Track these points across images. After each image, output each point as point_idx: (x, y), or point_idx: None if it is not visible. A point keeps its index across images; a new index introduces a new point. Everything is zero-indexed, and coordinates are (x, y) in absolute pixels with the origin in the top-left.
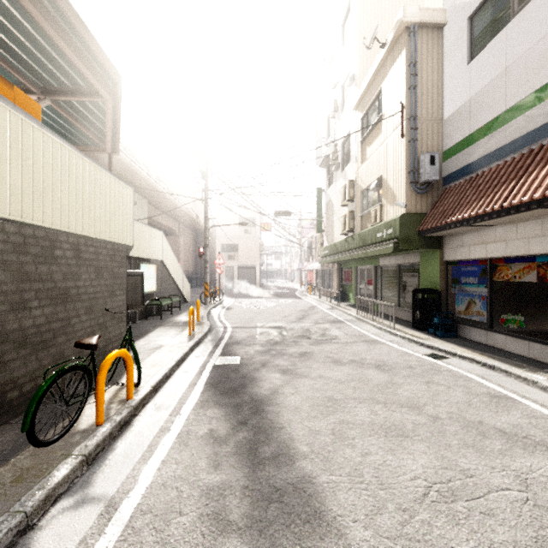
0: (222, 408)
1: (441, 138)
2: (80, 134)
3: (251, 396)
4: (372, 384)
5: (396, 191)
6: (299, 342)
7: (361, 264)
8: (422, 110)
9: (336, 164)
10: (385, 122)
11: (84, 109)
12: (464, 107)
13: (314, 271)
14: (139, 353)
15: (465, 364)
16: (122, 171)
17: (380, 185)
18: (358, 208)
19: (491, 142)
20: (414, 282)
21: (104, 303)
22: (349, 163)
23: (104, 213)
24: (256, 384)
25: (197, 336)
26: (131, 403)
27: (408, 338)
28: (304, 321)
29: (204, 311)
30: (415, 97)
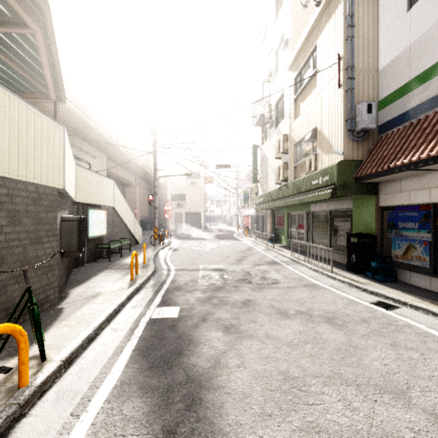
0: (146, 396)
1: (376, 88)
2: (21, 79)
3: (186, 371)
4: (330, 349)
5: (331, 140)
6: (240, 286)
7: (293, 210)
8: (358, 61)
9: (270, 122)
10: (320, 76)
11: (17, 46)
12: (403, 54)
13: (250, 216)
14: (72, 303)
15: (420, 316)
16: (80, 127)
17: (315, 136)
18: (292, 159)
19: (437, 85)
20: (347, 226)
21: (24, 252)
22: (283, 120)
23: (18, 148)
24: (194, 350)
25: (138, 282)
26: (20, 396)
27: (348, 283)
28: (243, 263)
29: (152, 252)
30: (352, 47)
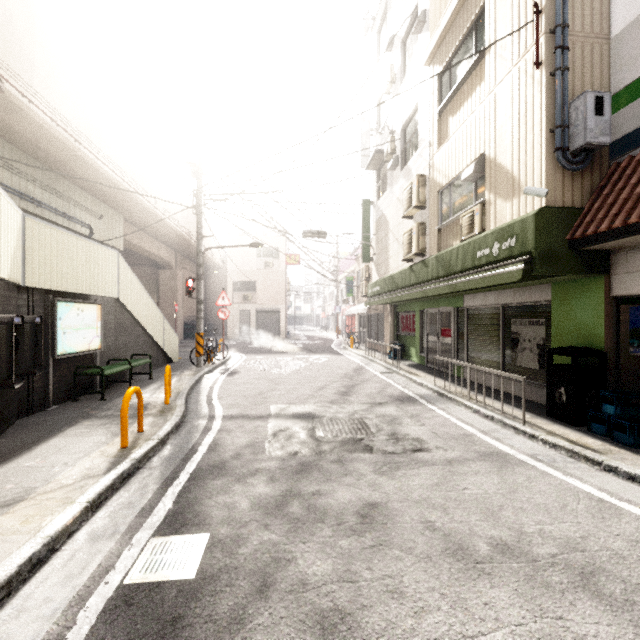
0: None
1: (607, 71)
2: None
3: None
4: None
5: (519, 171)
6: (350, 461)
7: (431, 305)
8: (574, 18)
9: (393, 159)
10: (493, 57)
11: None
12: None
13: (356, 316)
14: None
15: None
16: (68, 162)
17: (482, 169)
18: (433, 217)
19: None
20: (538, 333)
21: None
22: (417, 152)
23: None
24: None
25: (135, 453)
26: None
27: (566, 449)
28: (351, 399)
29: (189, 379)
30: None
